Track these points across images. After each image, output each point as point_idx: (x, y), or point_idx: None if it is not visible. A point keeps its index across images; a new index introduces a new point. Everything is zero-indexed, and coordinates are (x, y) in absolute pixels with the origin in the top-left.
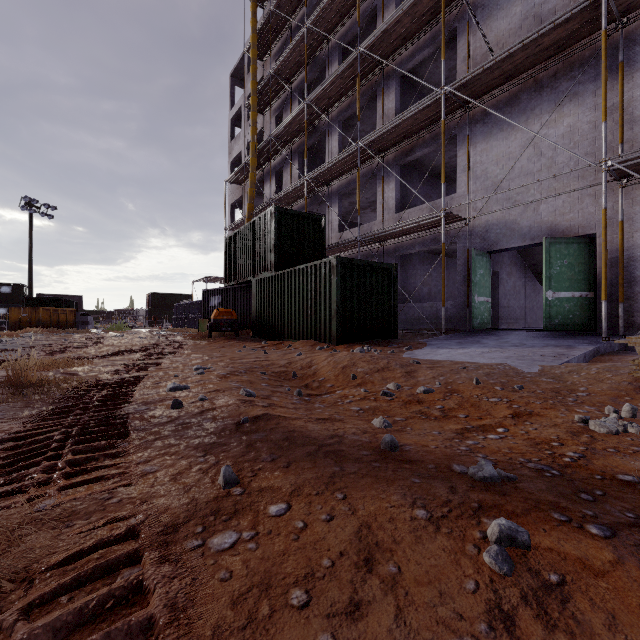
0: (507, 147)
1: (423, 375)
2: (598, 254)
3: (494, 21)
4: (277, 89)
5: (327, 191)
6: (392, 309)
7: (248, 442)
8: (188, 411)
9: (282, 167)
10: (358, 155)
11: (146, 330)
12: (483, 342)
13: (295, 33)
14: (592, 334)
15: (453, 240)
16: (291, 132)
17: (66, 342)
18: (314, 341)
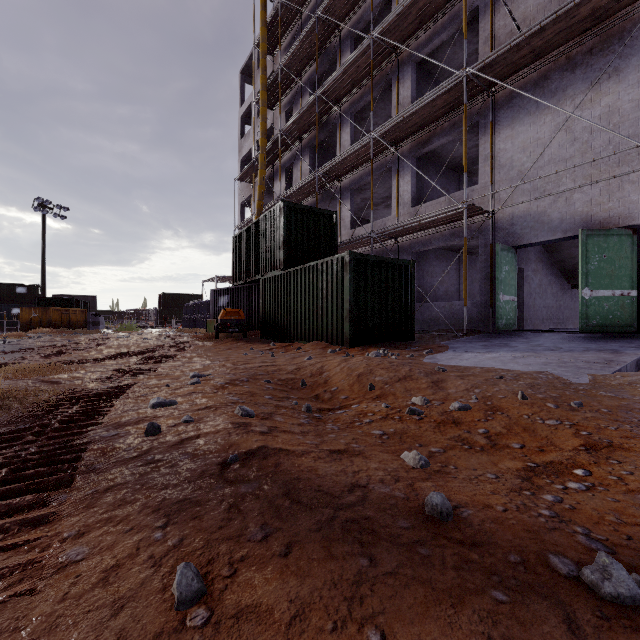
0: (535, 132)
1: (453, 386)
2: None
3: None
4: (287, 83)
5: (338, 186)
6: (409, 309)
7: (232, 499)
8: (164, 440)
9: (292, 163)
10: (371, 147)
11: (156, 330)
12: (512, 345)
13: (305, 25)
14: (635, 336)
15: (474, 235)
16: (301, 127)
17: (68, 343)
18: (325, 343)
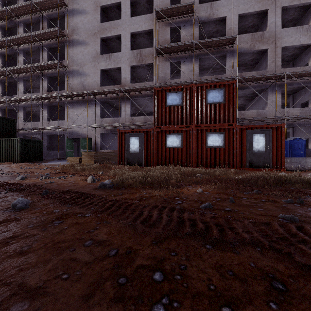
0: (77, 112)
1: (37, 165)
2: (93, 142)
3: (74, 79)
4: None
5: (18, 104)
6: (41, 153)
7: (2, 169)
8: None
9: None
10: (31, 100)
11: None
12: (64, 161)
13: None
14: None
15: (64, 133)
16: None
17: None
18: (11, 162)
